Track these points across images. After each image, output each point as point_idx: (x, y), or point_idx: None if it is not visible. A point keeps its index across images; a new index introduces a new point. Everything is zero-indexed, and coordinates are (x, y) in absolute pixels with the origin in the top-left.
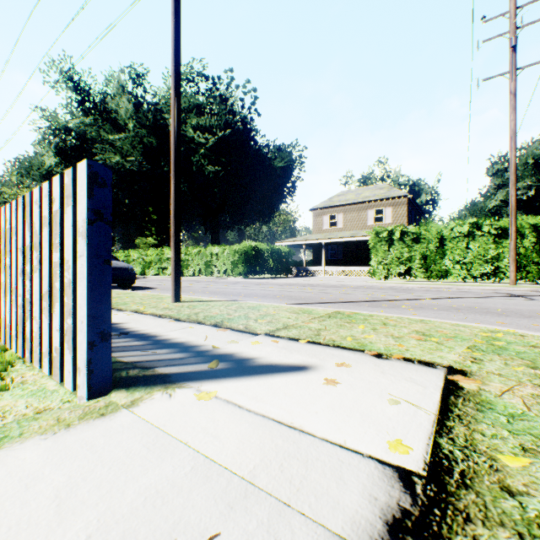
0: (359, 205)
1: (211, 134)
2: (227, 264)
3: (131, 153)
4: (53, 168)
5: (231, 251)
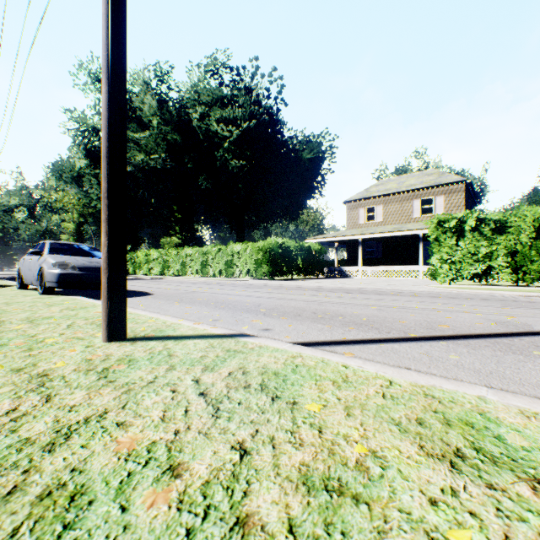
0: (403, 195)
1: (235, 126)
2: (250, 263)
3: (155, 150)
4: (83, 170)
5: (254, 248)
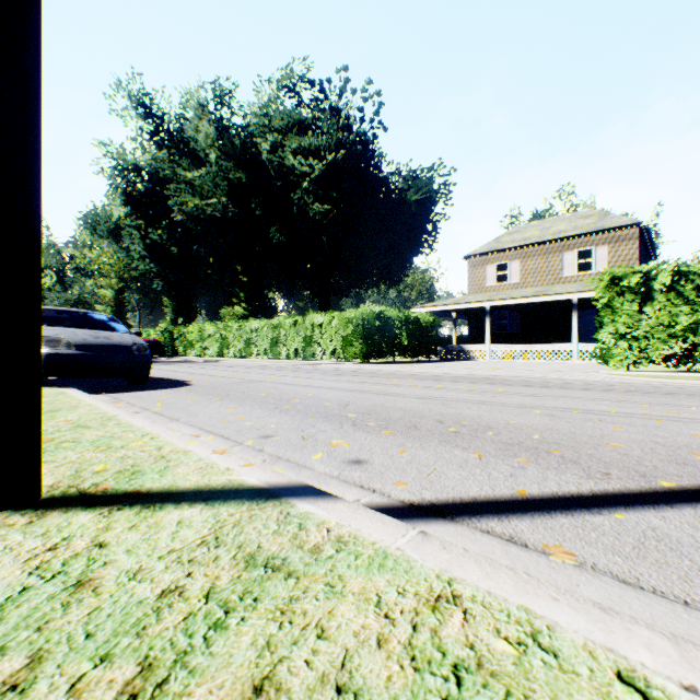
0: (548, 245)
1: (317, 159)
2: (336, 341)
3: (213, 193)
4: (123, 221)
5: (342, 319)
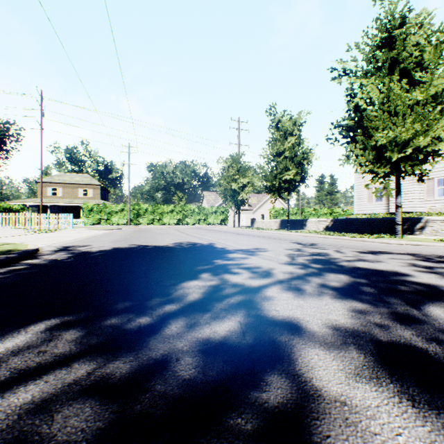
0: (74, 185)
1: None
2: None
3: None
4: None
5: None
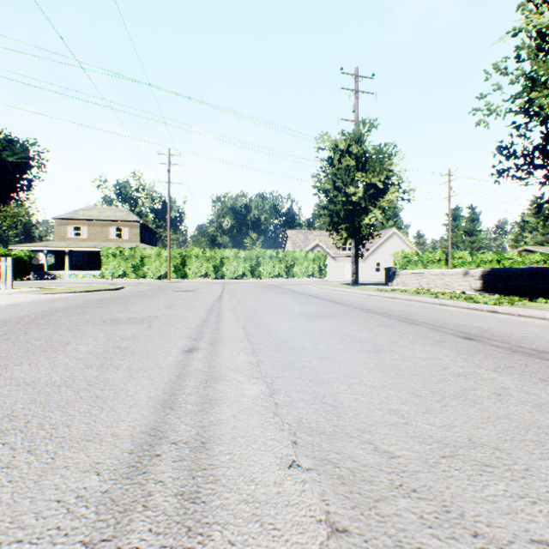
0: (103, 222)
1: None
2: None
3: None
4: None
5: None
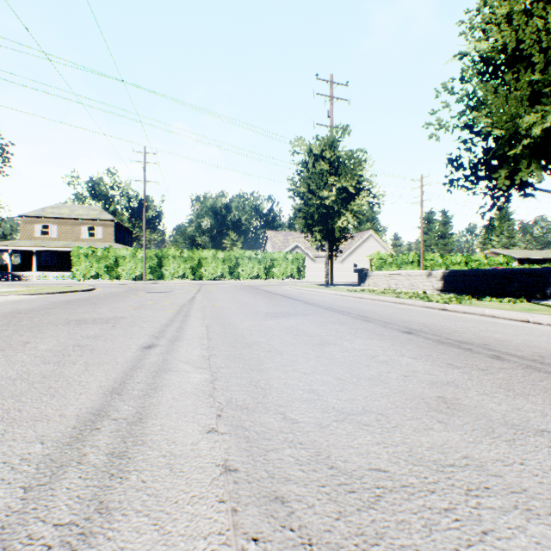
0: (75, 220)
1: None
2: None
3: None
4: None
5: None
